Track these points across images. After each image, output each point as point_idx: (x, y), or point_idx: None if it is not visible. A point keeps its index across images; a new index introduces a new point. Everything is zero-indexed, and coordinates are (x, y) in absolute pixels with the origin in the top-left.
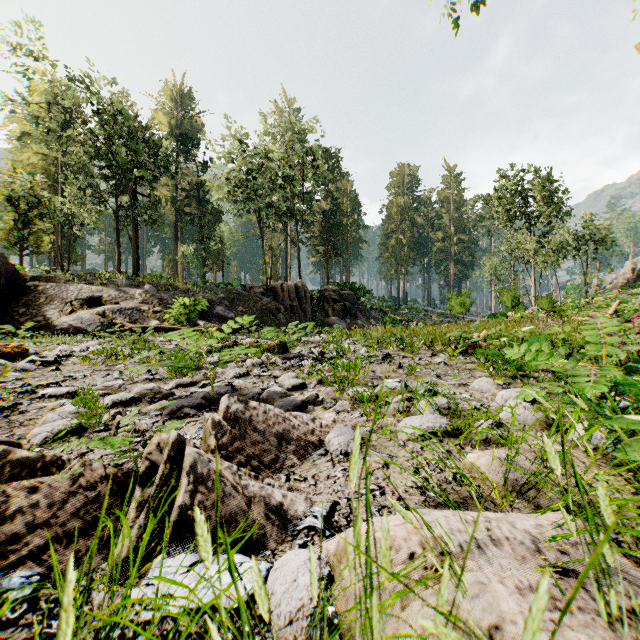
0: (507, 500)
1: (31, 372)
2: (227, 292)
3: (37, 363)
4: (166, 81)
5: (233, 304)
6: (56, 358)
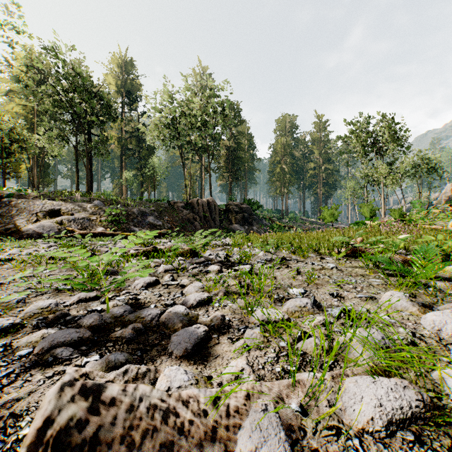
0: None
1: None
2: (157, 206)
3: None
4: (114, 53)
5: (161, 215)
6: None
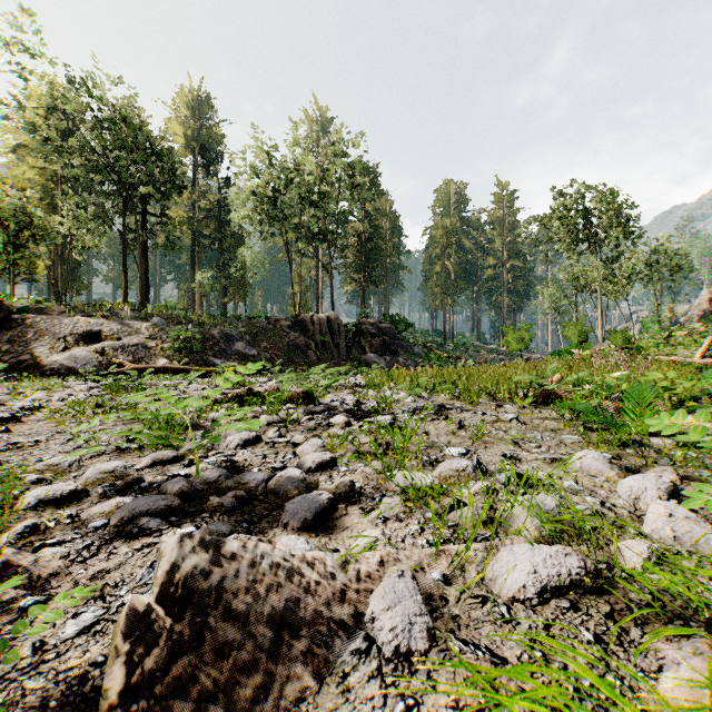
0: None
1: None
2: (249, 325)
3: None
4: (181, 86)
5: (256, 339)
6: (17, 412)
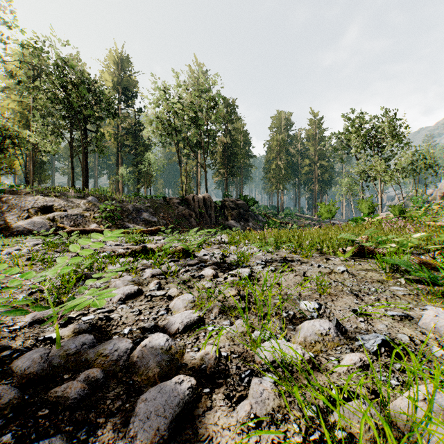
0: None
1: None
2: (152, 202)
3: None
4: (110, 50)
5: (156, 211)
6: None
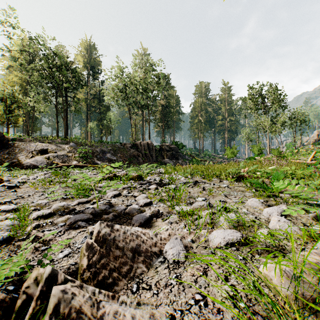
0: (300, 314)
1: (0, 193)
2: (112, 146)
3: (5, 187)
4: (82, 39)
5: (115, 152)
6: (17, 184)
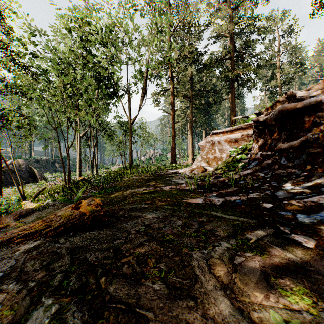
0: None
1: None
2: None
3: None
4: None
5: None
6: None
